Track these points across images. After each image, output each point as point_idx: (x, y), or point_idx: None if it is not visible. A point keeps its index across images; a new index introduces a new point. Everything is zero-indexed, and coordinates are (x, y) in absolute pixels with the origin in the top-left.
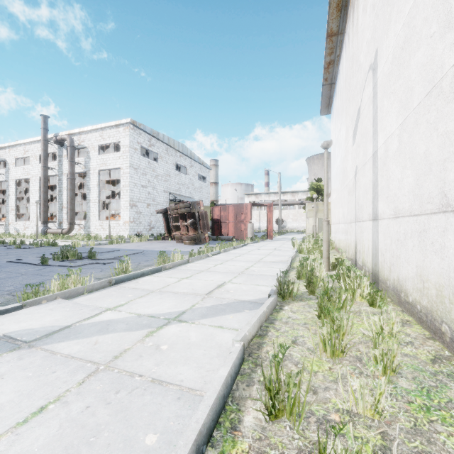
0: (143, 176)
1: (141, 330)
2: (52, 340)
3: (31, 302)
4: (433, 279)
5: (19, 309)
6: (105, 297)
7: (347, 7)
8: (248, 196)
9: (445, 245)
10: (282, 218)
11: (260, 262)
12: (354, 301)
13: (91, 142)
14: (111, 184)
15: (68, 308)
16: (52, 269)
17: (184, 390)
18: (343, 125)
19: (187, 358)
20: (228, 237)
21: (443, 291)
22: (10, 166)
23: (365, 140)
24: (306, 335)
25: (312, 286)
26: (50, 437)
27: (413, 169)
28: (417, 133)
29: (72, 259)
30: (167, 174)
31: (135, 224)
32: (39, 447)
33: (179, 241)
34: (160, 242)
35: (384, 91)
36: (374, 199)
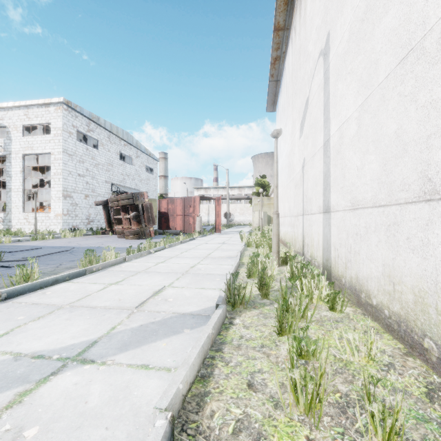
0: (80, 163)
1: (4, 391)
2: None
3: None
4: (409, 282)
5: None
6: None
7: (293, 1)
8: (197, 190)
9: (429, 242)
10: (230, 211)
11: (208, 258)
12: (316, 309)
13: (12, 120)
14: (42, 172)
15: None
16: None
17: None
18: (289, 119)
19: None
20: (175, 231)
21: (425, 298)
22: None
23: (315, 130)
24: (265, 369)
25: (265, 287)
26: None
27: (378, 153)
28: (384, 110)
29: None
30: (109, 163)
31: (70, 217)
32: None
33: (120, 236)
34: (98, 238)
35: (338, 73)
36: (326, 191)
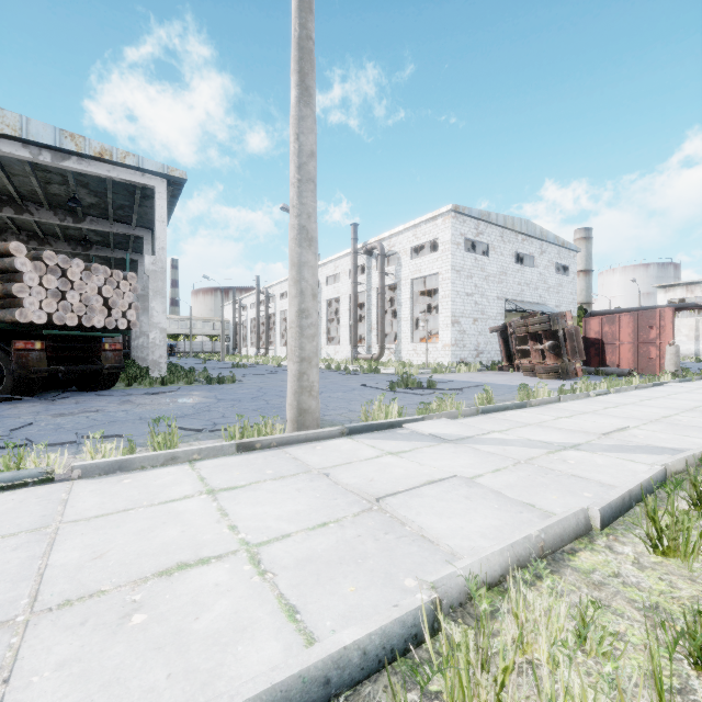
0: (468, 280)
1: (539, 449)
2: (467, 443)
3: (428, 416)
4: None
5: (422, 420)
6: (481, 423)
7: None
8: (665, 289)
9: None
10: None
11: (694, 411)
12: None
13: (402, 245)
14: (418, 294)
15: (458, 425)
16: (404, 395)
17: (604, 484)
18: None
19: (599, 471)
20: (619, 370)
21: None
22: (323, 286)
23: None
24: None
25: None
26: (516, 480)
27: None
28: None
29: (414, 388)
30: (501, 271)
31: (458, 348)
32: (513, 481)
33: (528, 373)
34: (498, 374)
35: None
36: None
